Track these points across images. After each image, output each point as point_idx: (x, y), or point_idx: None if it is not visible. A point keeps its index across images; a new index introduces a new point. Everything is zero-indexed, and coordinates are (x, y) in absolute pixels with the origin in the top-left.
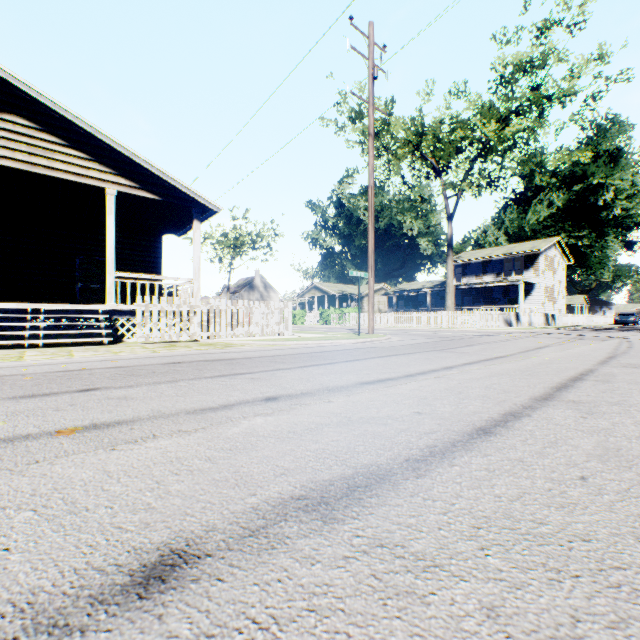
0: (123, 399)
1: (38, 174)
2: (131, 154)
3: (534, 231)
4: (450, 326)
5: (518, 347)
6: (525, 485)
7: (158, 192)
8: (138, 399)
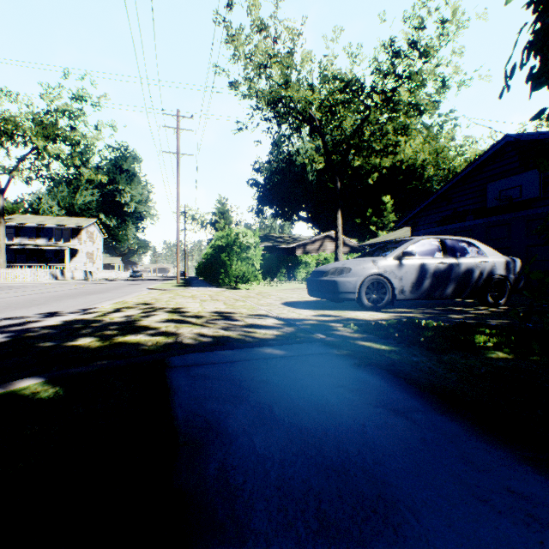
0: None
1: None
2: None
3: (83, 209)
4: (3, 280)
5: (45, 288)
6: (23, 297)
7: None
8: None
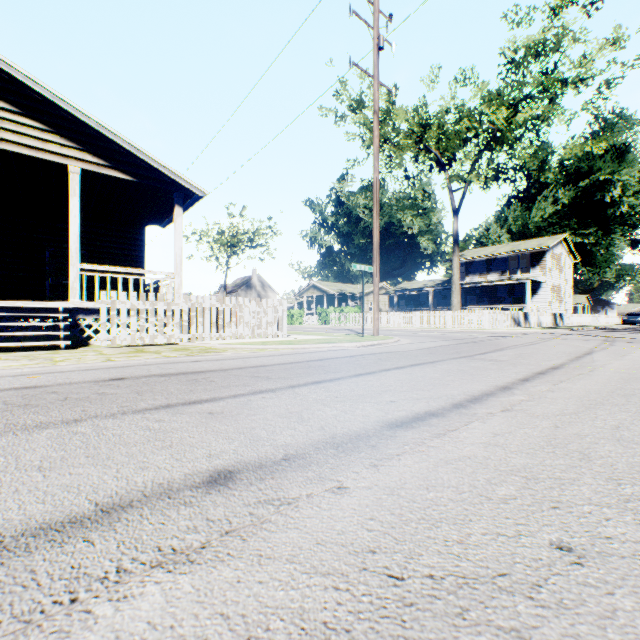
0: None
1: None
2: (98, 125)
3: (538, 229)
4: (456, 326)
5: (559, 352)
6: None
7: (132, 172)
8: None
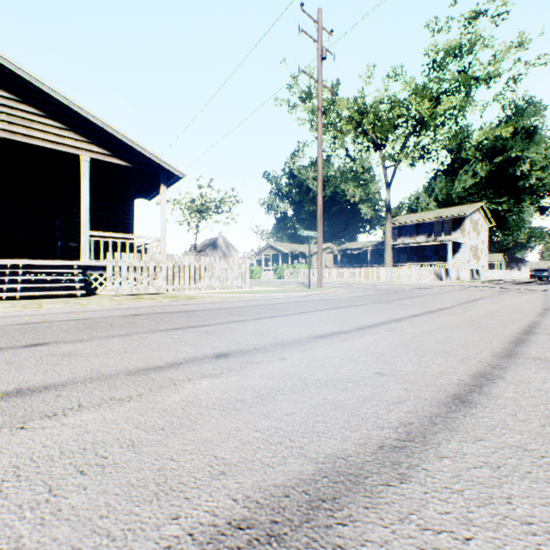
0: (66, 356)
1: (17, 141)
2: (103, 124)
3: (460, 198)
4: (388, 280)
5: (455, 299)
6: None
7: (128, 159)
8: (82, 356)
